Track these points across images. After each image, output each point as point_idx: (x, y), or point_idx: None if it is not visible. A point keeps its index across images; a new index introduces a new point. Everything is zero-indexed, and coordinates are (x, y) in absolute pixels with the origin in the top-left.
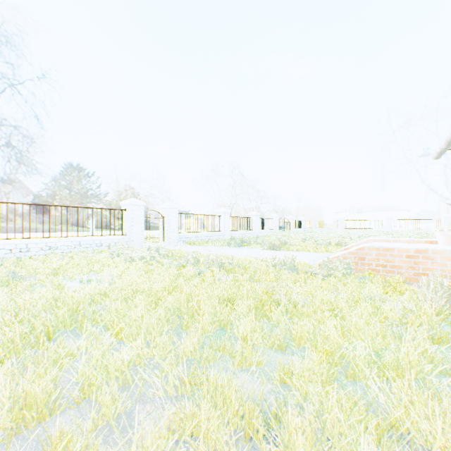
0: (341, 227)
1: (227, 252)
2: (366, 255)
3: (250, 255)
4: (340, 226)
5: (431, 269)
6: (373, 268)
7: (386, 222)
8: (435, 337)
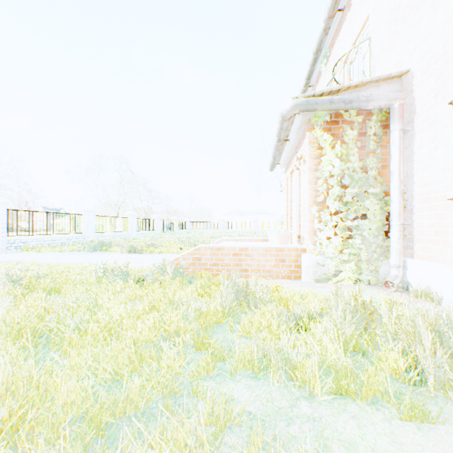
0: (221, 228)
1: (69, 259)
2: (202, 255)
3: (98, 261)
4: (220, 227)
5: (251, 265)
6: (209, 268)
7: (255, 223)
8: (200, 343)
